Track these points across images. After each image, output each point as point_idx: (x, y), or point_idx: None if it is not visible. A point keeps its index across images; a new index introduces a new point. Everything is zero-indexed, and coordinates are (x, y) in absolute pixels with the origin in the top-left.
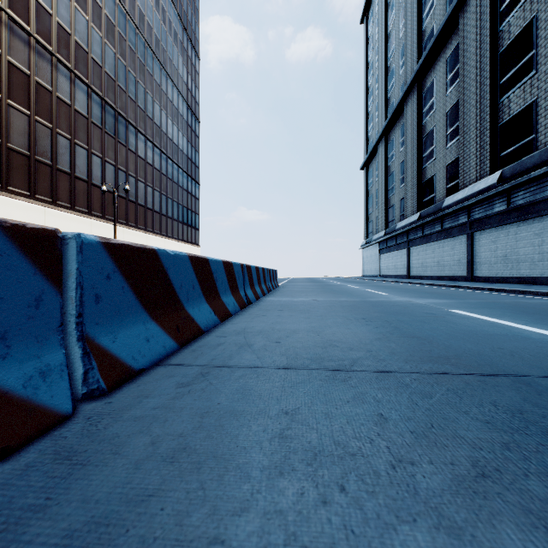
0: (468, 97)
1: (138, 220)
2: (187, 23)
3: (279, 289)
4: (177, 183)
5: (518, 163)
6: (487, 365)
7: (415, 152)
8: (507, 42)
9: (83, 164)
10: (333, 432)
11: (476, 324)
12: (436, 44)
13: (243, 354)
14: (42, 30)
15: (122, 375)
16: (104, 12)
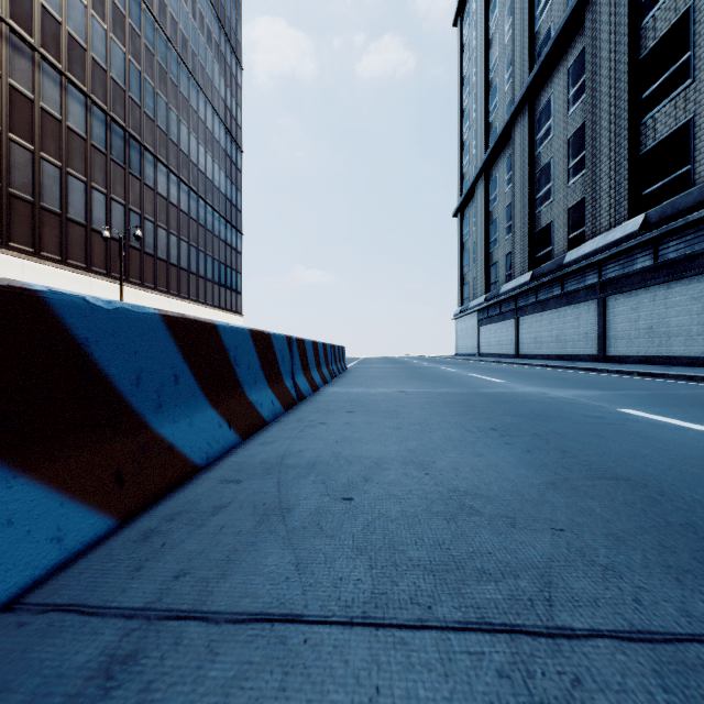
0: (599, 117)
1: (157, 280)
2: (226, 20)
3: (348, 374)
4: (212, 231)
5: (669, 202)
6: None
7: (526, 192)
8: (652, 42)
9: (79, 202)
10: None
11: (695, 440)
12: (554, 48)
13: (262, 551)
14: (19, 14)
15: None
16: None
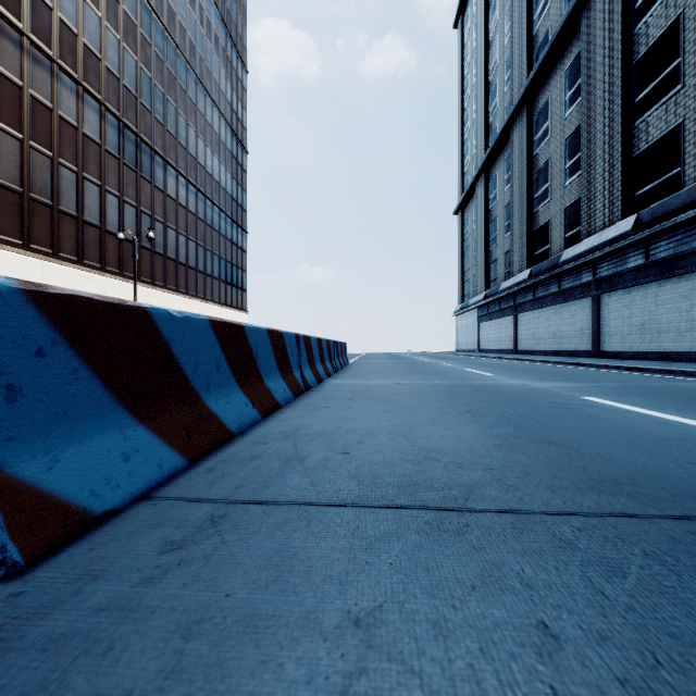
0: (594, 119)
1: (167, 278)
2: (232, 25)
3: (349, 368)
4: (219, 231)
5: (659, 204)
6: (687, 496)
7: (524, 192)
8: (644, 48)
9: (94, 205)
10: (456, 685)
11: (632, 420)
12: (551, 52)
13: (289, 477)
14: (39, 28)
15: (65, 528)
16: (123, 7)
